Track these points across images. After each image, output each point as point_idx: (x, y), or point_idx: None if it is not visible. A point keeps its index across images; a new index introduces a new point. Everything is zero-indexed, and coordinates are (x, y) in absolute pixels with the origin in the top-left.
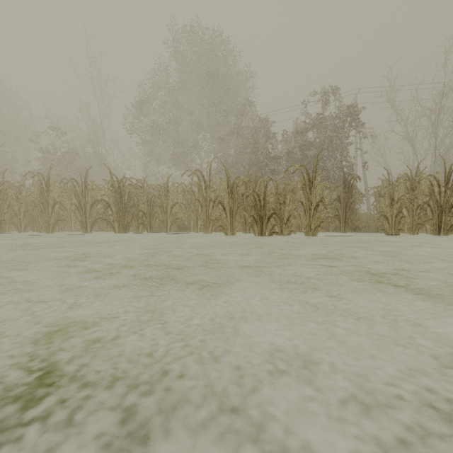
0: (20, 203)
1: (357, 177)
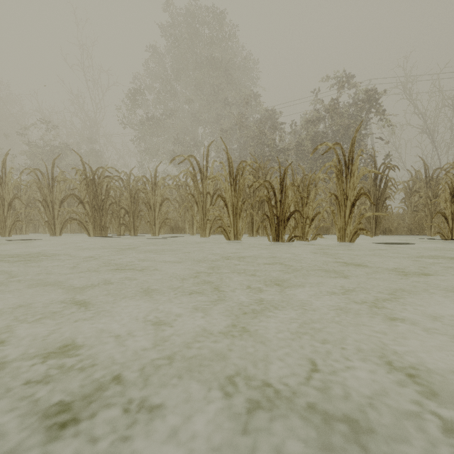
0: None
1: (395, 165)
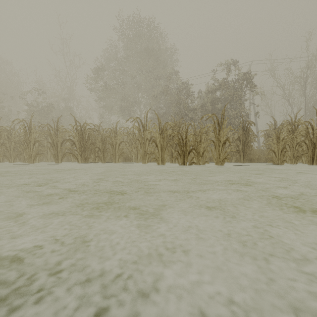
0: (11, 141)
1: (253, 123)
